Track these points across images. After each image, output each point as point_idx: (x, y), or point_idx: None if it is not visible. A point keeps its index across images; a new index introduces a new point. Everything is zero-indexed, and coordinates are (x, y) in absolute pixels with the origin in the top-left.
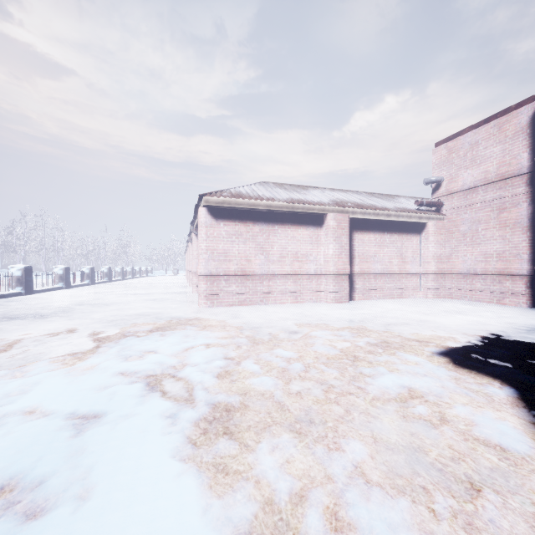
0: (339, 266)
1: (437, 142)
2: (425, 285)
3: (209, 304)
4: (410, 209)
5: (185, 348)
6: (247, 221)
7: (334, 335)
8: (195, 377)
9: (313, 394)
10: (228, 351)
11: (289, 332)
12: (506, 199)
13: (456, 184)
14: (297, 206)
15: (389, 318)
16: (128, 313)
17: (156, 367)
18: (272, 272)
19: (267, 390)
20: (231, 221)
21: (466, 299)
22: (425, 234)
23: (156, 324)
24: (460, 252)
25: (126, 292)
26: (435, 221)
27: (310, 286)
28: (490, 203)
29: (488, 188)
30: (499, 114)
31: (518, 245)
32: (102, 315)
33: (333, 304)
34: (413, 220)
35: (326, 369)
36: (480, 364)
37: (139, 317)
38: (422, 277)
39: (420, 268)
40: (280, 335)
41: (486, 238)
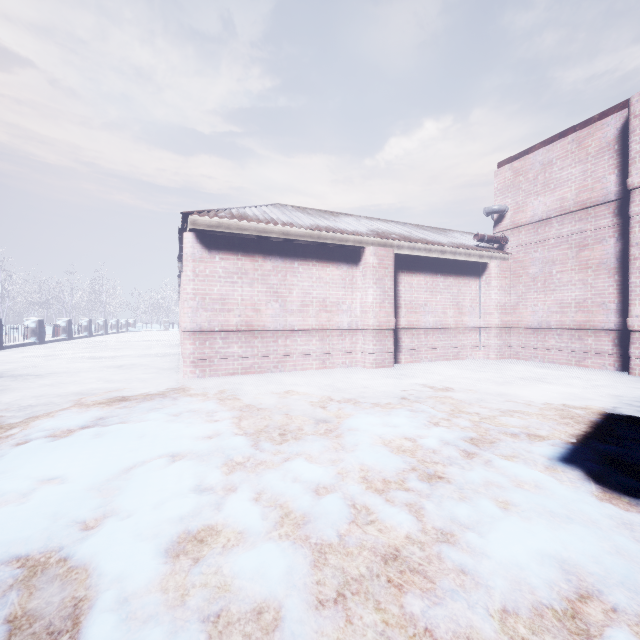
0: (381, 318)
1: (500, 162)
2: (487, 342)
3: (198, 373)
4: (469, 245)
5: (126, 466)
6: (255, 255)
7: (386, 426)
8: (111, 561)
9: (373, 603)
10: (206, 472)
11: (315, 421)
12: (587, 233)
13: (524, 214)
14: (325, 236)
15: (455, 392)
16: (65, 391)
17: (39, 529)
18: (290, 326)
19: (270, 598)
20: (231, 254)
21: (537, 360)
22: (487, 277)
23: (100, 412)
24: (529, 301)
25: (85, 354)
26: (499, 262)
27: (342, 345)
28: (567, 239)
29: (565, 220)
30: (578, 127)
31: (603, 291)
32: (19, 396)
33: (374, 370)
34: (472, 259)
35: (387, 512)
36: (639, 484)
37: (79, 397)
38: (482, 332)
39: (479, 321)
40: (301, 429)
41: (562, 283)
